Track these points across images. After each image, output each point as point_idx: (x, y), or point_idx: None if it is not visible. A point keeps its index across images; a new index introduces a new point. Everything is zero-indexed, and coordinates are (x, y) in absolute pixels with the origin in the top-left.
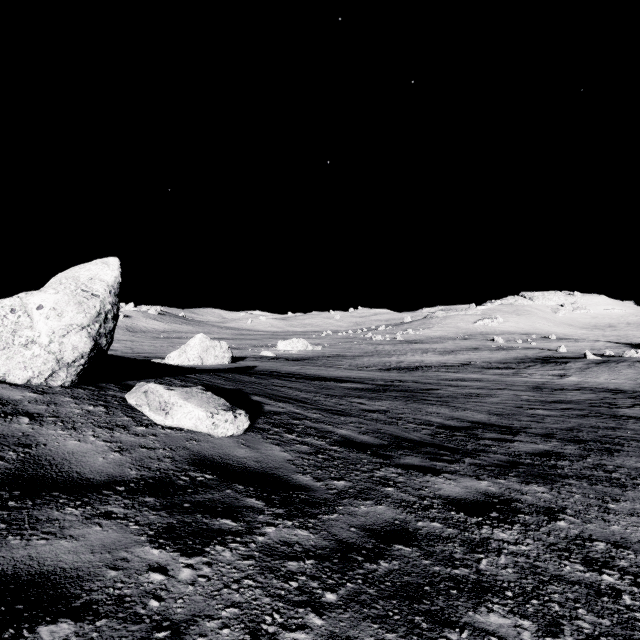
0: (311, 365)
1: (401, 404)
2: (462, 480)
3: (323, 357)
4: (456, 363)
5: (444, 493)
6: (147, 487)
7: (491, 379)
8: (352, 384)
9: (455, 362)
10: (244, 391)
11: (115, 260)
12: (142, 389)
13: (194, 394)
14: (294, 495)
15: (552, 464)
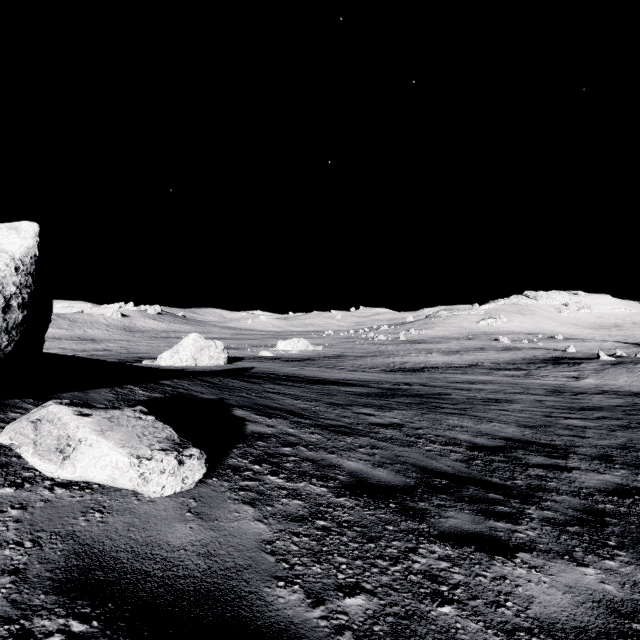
0: (312, 366)
1: (416, 415)
2: (554, 568)
3: (324, 357)
4: (463, 364)
5: (543, 612)
6: None
7: (503, 381)
8: (356, 388)
9: (462, 363)
10: (226, 402)
11: (31, 225)
12: (34, 415)
13: (122, 421)
14: None
15: None
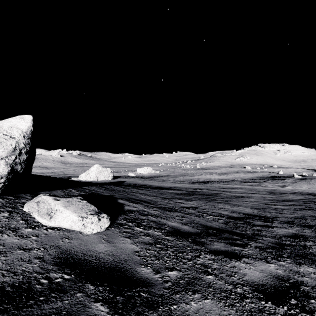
0: (154, 180)
1: (203, 203)
2: (257, 264)
3: (160, 176)
4: (227, 179)
5: (249, 279)
6: (0, 298)
7: (247, 188)
8: (175, 191)
9: (227, 179)
10: (114, 196)
11: (29, 116)
12: (36, 200)
13: (73, 203)
14: (136, 293)
15: (303, 244)
